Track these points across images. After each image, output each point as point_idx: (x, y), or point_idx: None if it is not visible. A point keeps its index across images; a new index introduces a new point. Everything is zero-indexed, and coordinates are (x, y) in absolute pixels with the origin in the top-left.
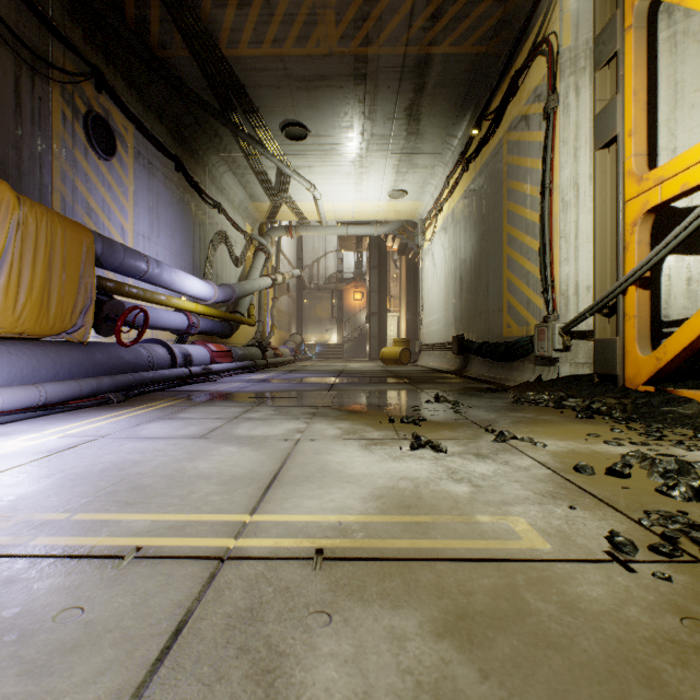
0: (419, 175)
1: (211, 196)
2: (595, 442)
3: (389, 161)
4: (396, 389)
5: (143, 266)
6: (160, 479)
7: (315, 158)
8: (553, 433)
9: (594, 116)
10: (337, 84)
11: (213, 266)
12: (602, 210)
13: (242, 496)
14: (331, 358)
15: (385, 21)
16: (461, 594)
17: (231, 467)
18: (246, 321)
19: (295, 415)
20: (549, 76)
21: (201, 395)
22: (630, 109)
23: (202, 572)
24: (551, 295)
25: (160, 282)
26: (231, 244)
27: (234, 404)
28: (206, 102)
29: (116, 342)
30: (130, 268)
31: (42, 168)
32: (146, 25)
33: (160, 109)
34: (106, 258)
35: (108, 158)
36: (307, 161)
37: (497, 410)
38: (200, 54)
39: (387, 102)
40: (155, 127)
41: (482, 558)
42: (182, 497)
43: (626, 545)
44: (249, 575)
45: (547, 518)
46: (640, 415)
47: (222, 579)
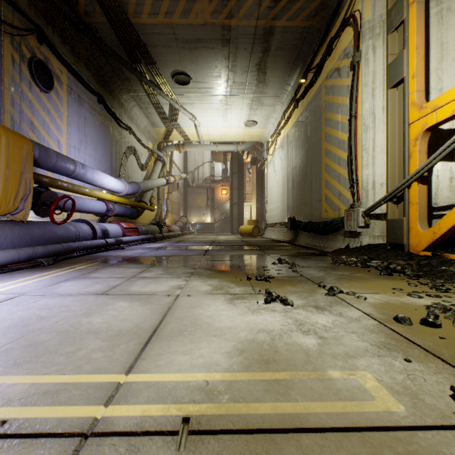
0: (265, 111)
1: (124, 122)
2: (401, 295)
3: (245, 100)
4: (250, 254)
5: (72, 167)
6: (55, 335)
7: (195, 97)
8: (368, 287)
9: (387, 65)
10: (210, 46)
11: (126, 170)
12: (392, 130)
13: (122, 352)
14: (207, 232)
15: (243, 1)
16: None
17: (119, 322)
18: (148, 207)
19: (178, 274)
20: (355, 39)
21: (112, 259)
22: (413, 59)
23: None
24: (356, 189)
25: (85, 179)
26: (138, 155)
27: (134, 265)
28: (119, 56)
29: (51, 221)
30: (62, 168)
31: None
32: None
33: (87, 60)
34: (42, 160)
35: (47, 91)
36: (190, 99)
37: (323, 269)
38: (114, 20)
39: (244, 59)
40: (83, 72)
41: (345, 426)
42: (68, 354)
43: None
44: None
45: (390, 373)
46: (424, 272)
47: None
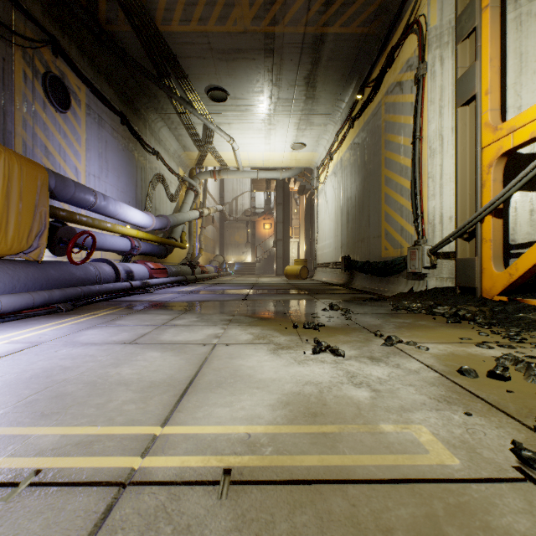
0: (315, 131)
1: (151, 145)
2: (469, 345)
3: (292, 120)
4: (298, 299)
5: (92, 199)
6: (82, 386)
7: (233, 116)
8: (432, 337)
9: (456, 80)
10: (250, 57)
11: (153, 201)
12: (462, 155)
13: (156, 404)
14: (247, 274)
15: (289, 5)
16: (379, 532)
17: (151, 373)
18: (179, 244)
19: (215, 321)
20: (419, 49)
21: (138, 304)
22: (487, 73)
23: (98, 505)
24: (421, 224)
25: (106, 212)
26: (167, 184)
27: (164, 312)
28: (145, 69)
29: (68, 261)
30: (80, 200)
31: (5, 117)
32: (95, 4)
33: (108, 74)
34: (59, 191)
35: (64, 111)
36: (227, 119)
37: (381, 317)
38: (140, 29)
39: (290, 72)
40: (104, 88)
41: (394, 478)
42: (98, 406)
43: (535, 460)
44: (149, 509)
45: (448, 427)
46: (498, 320)
47: (118, 514)
